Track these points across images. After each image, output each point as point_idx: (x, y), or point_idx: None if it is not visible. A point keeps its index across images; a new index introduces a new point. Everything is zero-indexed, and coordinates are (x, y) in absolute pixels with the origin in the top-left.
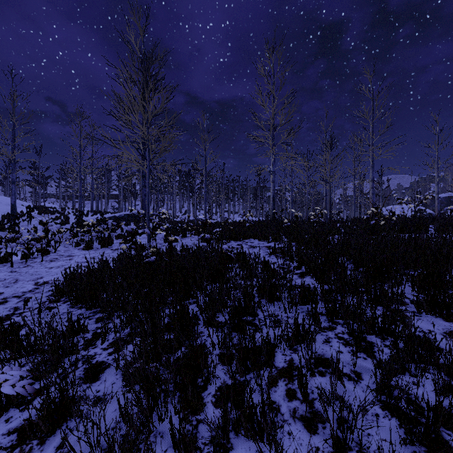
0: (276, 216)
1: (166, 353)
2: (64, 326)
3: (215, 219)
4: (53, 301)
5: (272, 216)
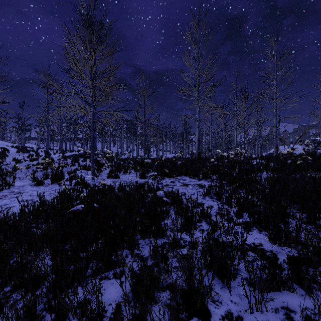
0: None
1: None
2: None
3: (152, 156)
4: None
5: (197, 154)
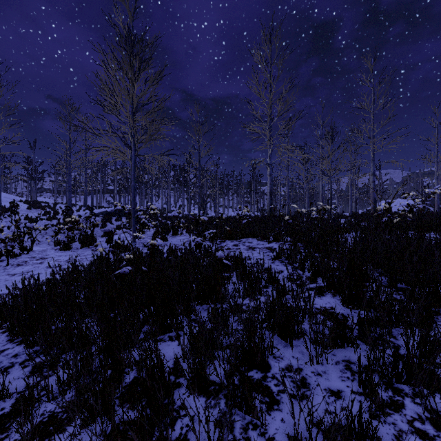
0: None
1: None
2: None
3: (209, 214)
4: None
5: (269, 211)
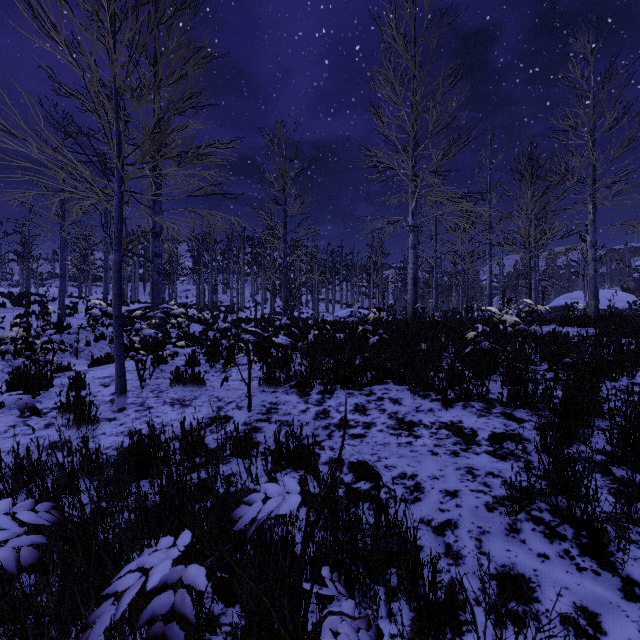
0: (398, 307)
1: None
2: None
3: (305, 313)
4: None
5: (411, 314)
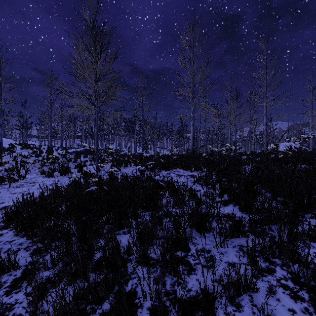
0: None
1: (92, 303)
2: (0, 259)
3: (150, 153)
4: (2, 228)
5: (192, 150)
